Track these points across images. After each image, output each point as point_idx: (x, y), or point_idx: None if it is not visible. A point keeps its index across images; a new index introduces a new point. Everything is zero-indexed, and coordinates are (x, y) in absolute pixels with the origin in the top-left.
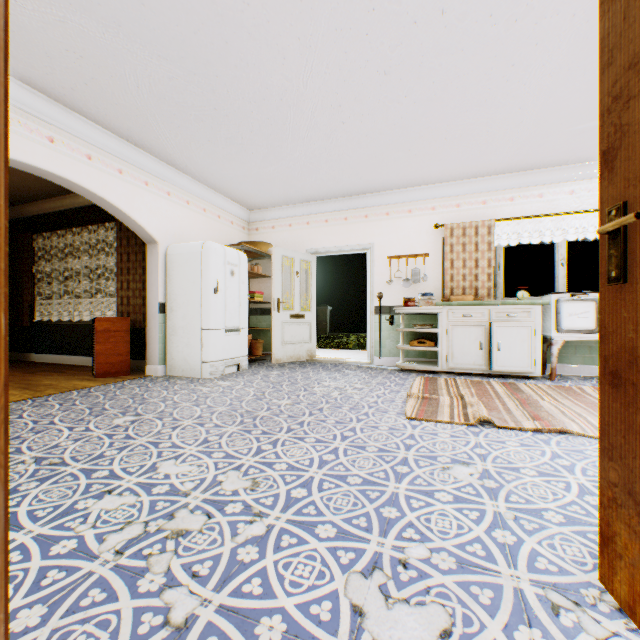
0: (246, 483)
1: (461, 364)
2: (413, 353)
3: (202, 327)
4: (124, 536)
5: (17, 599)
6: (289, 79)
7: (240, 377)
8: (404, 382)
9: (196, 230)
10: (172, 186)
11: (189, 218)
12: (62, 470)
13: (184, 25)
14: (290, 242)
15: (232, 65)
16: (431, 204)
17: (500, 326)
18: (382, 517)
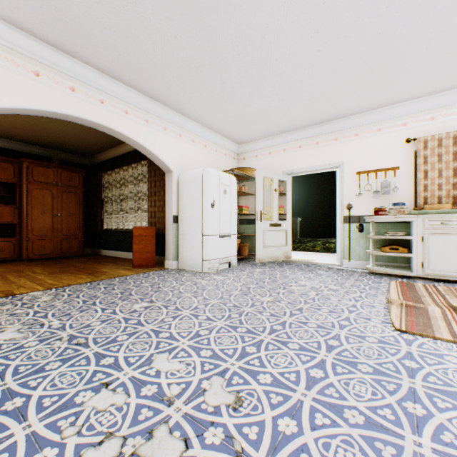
0: (228, 397)
1: (439, 271)
2: (382, 258)
3: (202, 233)
4: (99, 456)
5: None
6: (270, 14)
7: (230, 273)
8: (378, 286)
9: (199, 161)
10: (182, 130)
11: (194, 153)
12: (82, 352)
13: None
14: (269, 166)
15: (222, 11)
16: (401, 121)
17: None
18: None
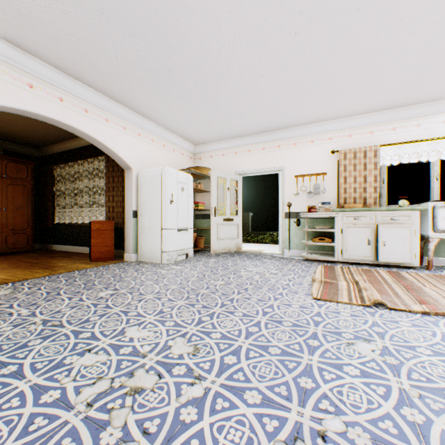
0: (189, 348)
1: (353, 256)
2: (314, 247)
3: (161, 227)
4: (95, 390)
5: (9, 442)
6: (222, 44)
7: (188, 263)
8: (308, 269)
9: (158, 160)
10: (141, 129)
11: (153, 151)
12: (59, 331)
13: (146, 8)
14: (223, 167)
15: (181, 37)
16: (328, 135)
17: (385, 227)
18: (299, 387)
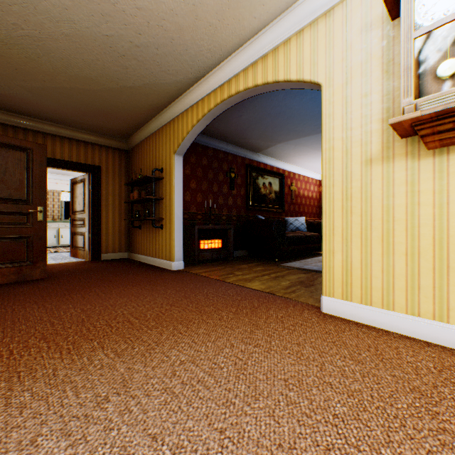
0: None
1: (48, 243)
2: None
3: None
4: None
5: None
6: None
7: None
8: None
9: None
10: None
11: None
12: None
13: None
14: None
15: None
16: None
17: (63, 229)
18: None
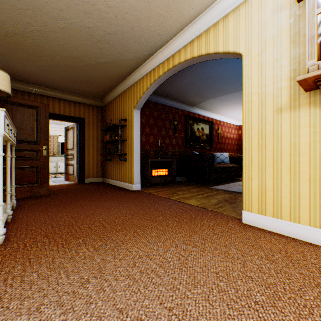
0: None
1: (50, 171)
2: None
3: None
4: None
5: None
6: None
7: None
8: None
9: None
10: None
11: None
12: None
13: None
14: None
15: None
16: None
17: (60, 162)
18: None
